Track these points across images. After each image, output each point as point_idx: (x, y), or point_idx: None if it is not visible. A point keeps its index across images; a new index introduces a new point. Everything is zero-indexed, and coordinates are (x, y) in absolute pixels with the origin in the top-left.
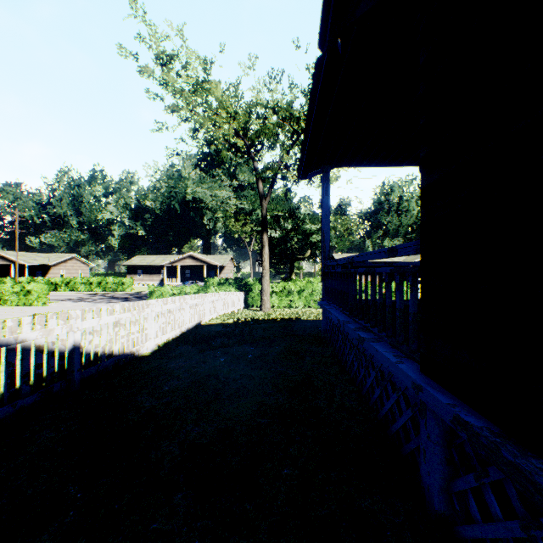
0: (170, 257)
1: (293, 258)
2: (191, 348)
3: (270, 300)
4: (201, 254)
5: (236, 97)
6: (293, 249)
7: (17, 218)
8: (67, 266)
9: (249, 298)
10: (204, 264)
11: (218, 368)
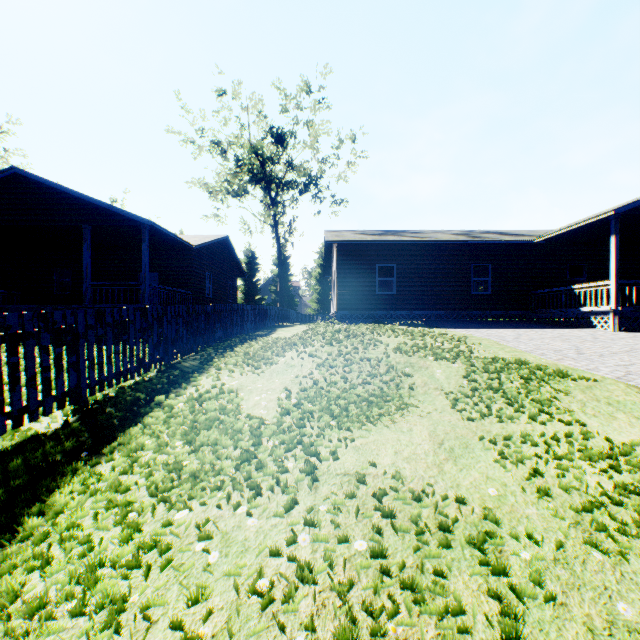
0: None
1: None
2: None
3: None
4: None
5: None
6: None
7: None
8: None
9: None
10: None
11: None
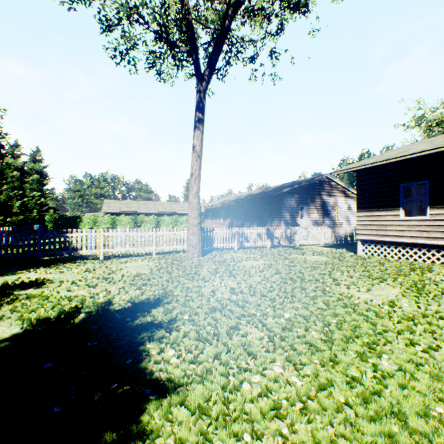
0: None
1: None
2: None
3: None
4: None
5: None
6: None
7: None
8: None
9: None
10: None
11: None
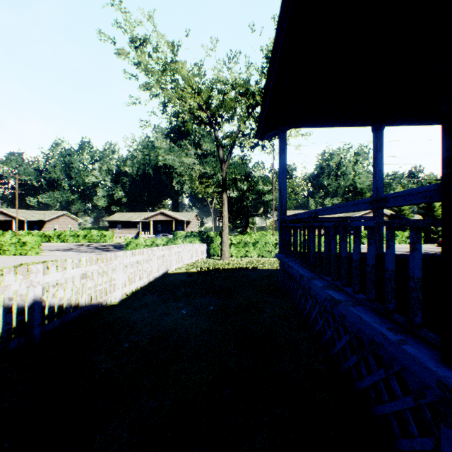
0: (144, 214)
1: (249, 214)
2: (156, 297)
3: (229, 251)
4: (170, 212)
5: (199, 74)
6: (248, 207)
7: (17, 181)
8: (59, 222)
9: (211, 248)
10: (173, 219)
11: (180, 321)
